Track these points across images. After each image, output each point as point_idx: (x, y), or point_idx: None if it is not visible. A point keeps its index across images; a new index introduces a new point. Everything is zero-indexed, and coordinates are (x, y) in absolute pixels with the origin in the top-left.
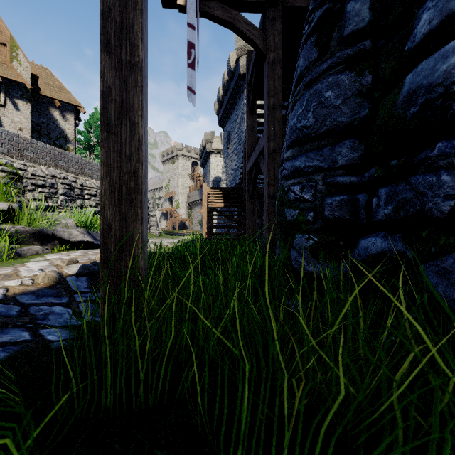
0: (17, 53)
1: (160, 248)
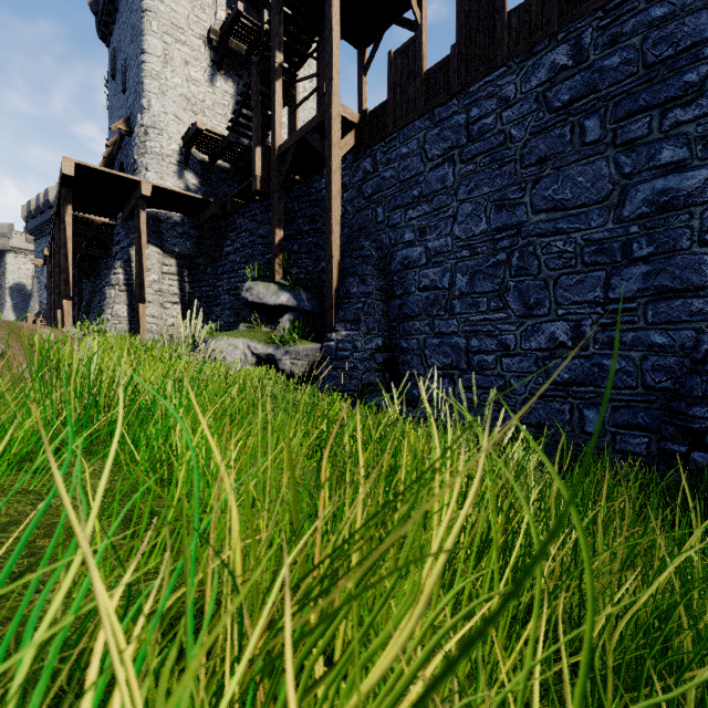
0: None
1: None
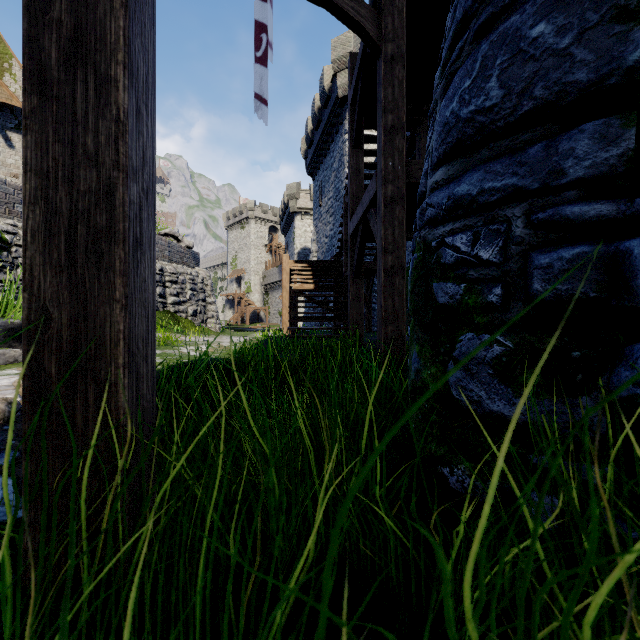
0: (10, 64)
1: (206, 354)
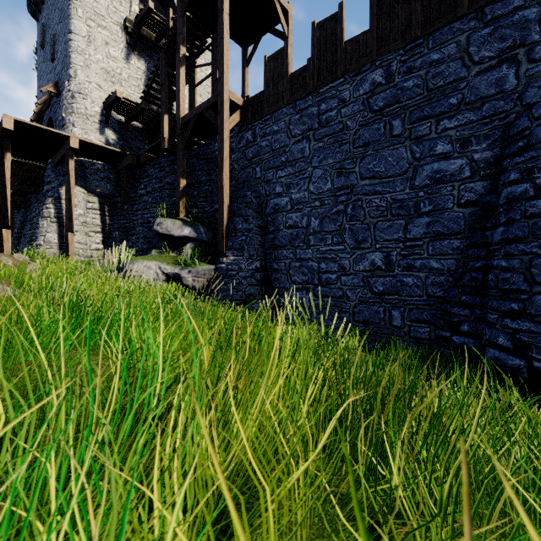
0: None
1: None
